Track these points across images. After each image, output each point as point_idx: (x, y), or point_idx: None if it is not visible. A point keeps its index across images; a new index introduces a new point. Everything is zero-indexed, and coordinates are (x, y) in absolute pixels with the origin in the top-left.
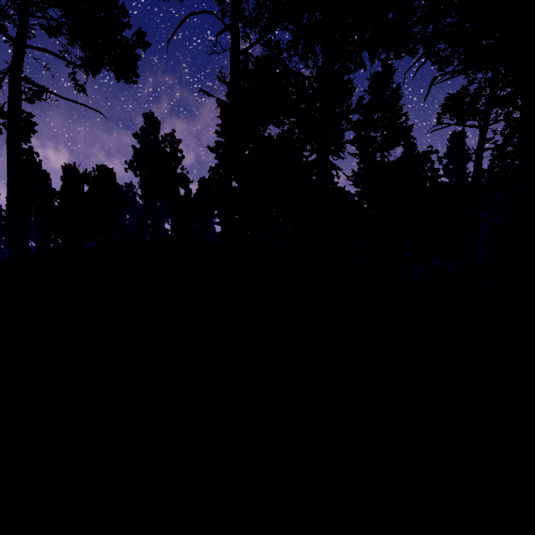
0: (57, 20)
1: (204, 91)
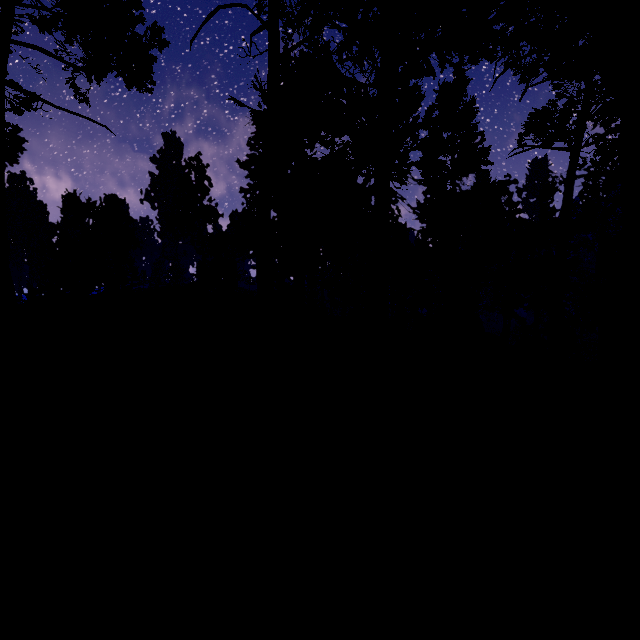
0: (50, 10)
1: (235, 100)
